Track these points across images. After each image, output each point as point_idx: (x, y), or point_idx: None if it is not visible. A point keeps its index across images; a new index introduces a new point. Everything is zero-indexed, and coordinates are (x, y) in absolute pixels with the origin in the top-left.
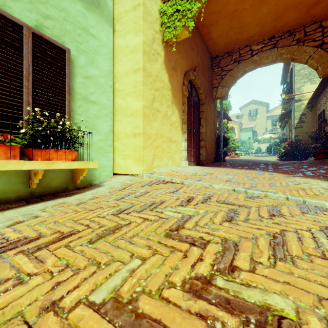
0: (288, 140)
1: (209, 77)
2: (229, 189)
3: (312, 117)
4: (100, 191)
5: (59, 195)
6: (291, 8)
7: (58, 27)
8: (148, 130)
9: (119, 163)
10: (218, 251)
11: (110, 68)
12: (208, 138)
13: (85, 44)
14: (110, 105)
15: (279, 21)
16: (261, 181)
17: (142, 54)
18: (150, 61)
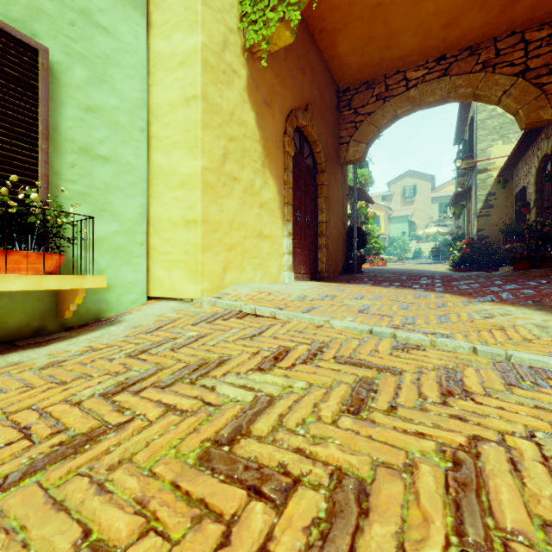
0: (466, 237)
1: (334, 125)
2: (362, 330)
3: (506, 199)
4: (108, 335)
5: (20, 343)
6: (474, 5)
7: (21, 2)
8: (213, 214)
9: (158, 277)
10: (315, 517)
11: (141, 95)
12: (332, 232)
13: (86, 43)
14: (141, 166)
15: (453, 28)
16: (423, 310)
17: (200, 68)
18: (219, 83)
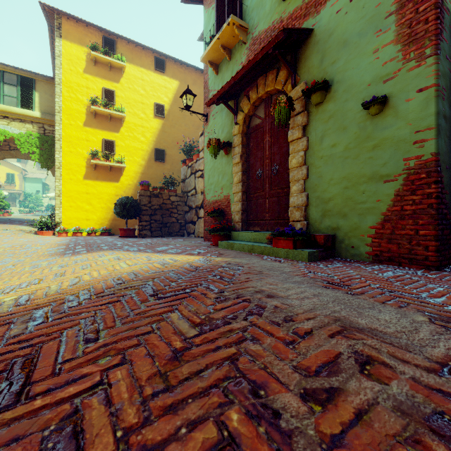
0: None
1: None
2: None
3: None
4: None
5: None
6: None
7: None
8: None
9: None
10: None
11: None
12: None
13: None
14: None
15: None
16: (1, 227)
17: None
18: None
